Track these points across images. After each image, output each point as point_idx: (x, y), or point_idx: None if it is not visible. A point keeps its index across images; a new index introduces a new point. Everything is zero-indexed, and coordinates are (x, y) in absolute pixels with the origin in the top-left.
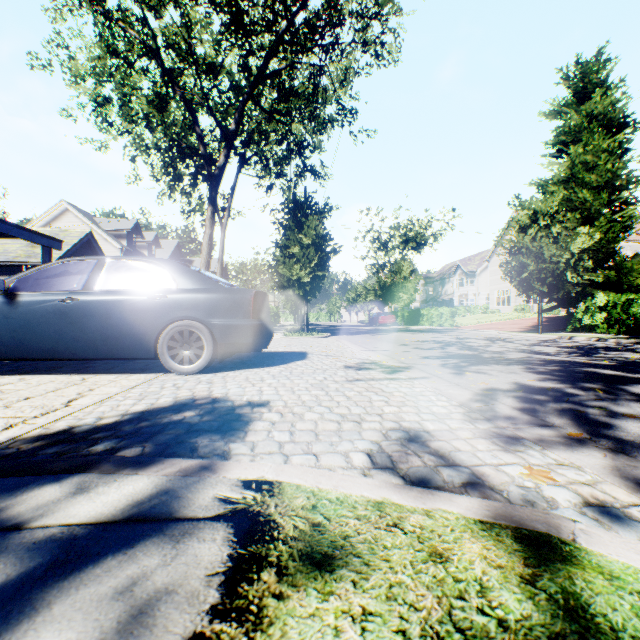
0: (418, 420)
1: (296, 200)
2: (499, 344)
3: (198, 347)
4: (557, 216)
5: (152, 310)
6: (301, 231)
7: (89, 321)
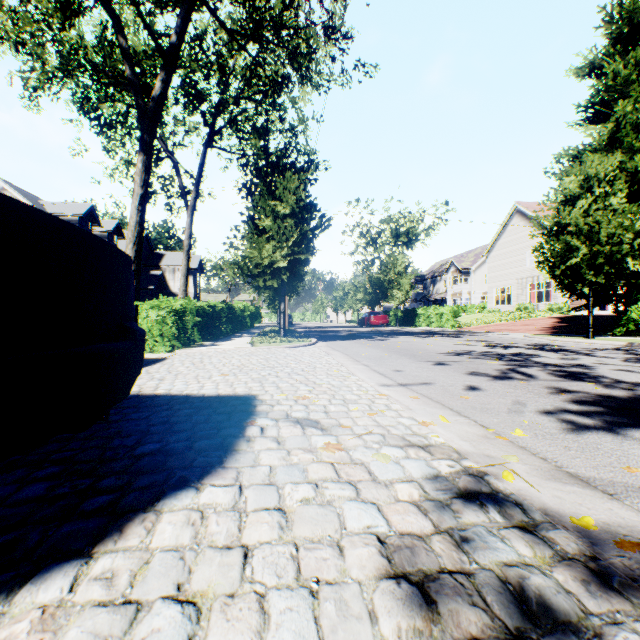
0: None
1: (269, 154)
2: (588, 360)
3: None
4: (617, 183)
5: None
6: (275, 197)
7: None
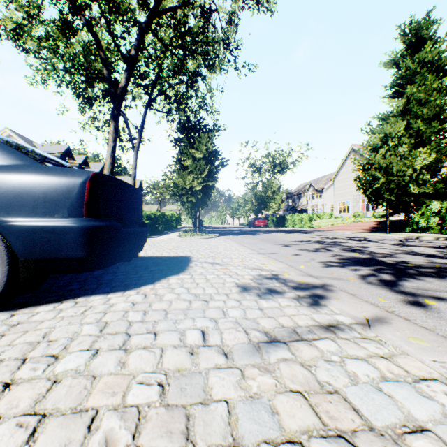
0: None
1: (189, 121)
2: (371, 244)
3: None
4: (402, 138)
5: None
6: (194, 147)
7: None
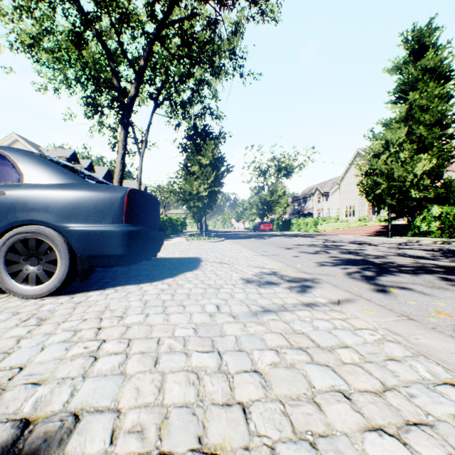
0: None
1: (196, 128)
2: (369, 247)
3: (53, 260)
4: (403, 145)
5: None
6: (200, 153)
7: None
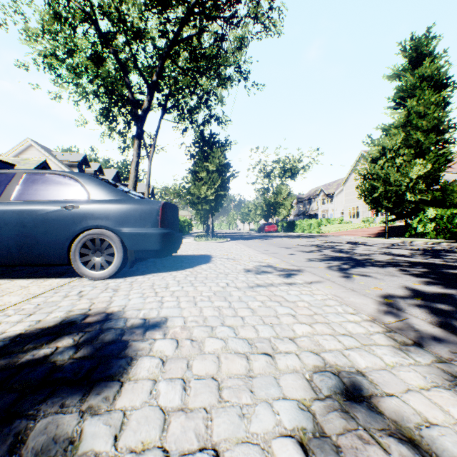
0: (341, 349)
1: (204, 136)
2: (361, 247)
3: (110, 254)
4: (399, 151)
5: (65, 219)
6: (207, 160)
7: (3, 230)
